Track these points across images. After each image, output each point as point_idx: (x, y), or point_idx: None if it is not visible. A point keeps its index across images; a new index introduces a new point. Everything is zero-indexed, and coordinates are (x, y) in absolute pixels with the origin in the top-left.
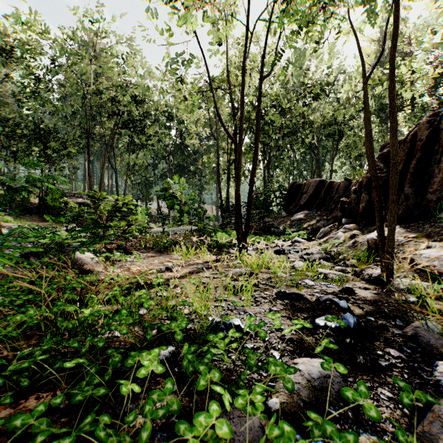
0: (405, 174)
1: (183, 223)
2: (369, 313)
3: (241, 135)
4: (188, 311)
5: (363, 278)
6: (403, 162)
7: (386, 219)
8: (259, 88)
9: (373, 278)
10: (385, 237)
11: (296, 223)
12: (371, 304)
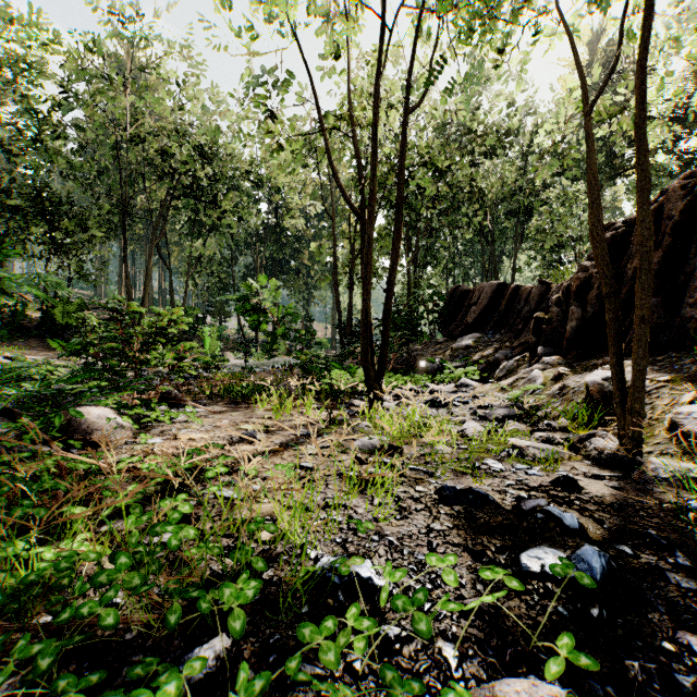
0: None
1: (279, 351)
2: (616, 534)
3: (373, 205)
4: (271, 534)
5: (586, 455)
6: None
7: None
8: (403, 127)
9: (606, 456)
10: None
11: (461, 353)
12: (614, 512)
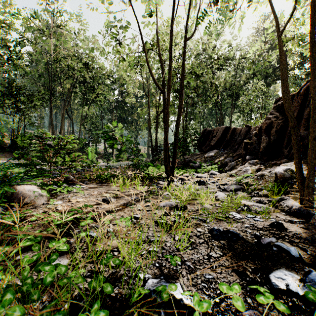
0: (298, 120)
1: (123, 159)
2: None
3: (170, 84)
4: None
5: (282, 209)
6: (297, 110)
7: (284, 156)
8: (184, 47)
9: (294, 210)
10: (291, 171)
11: (209, 159)
12: (309, 243)
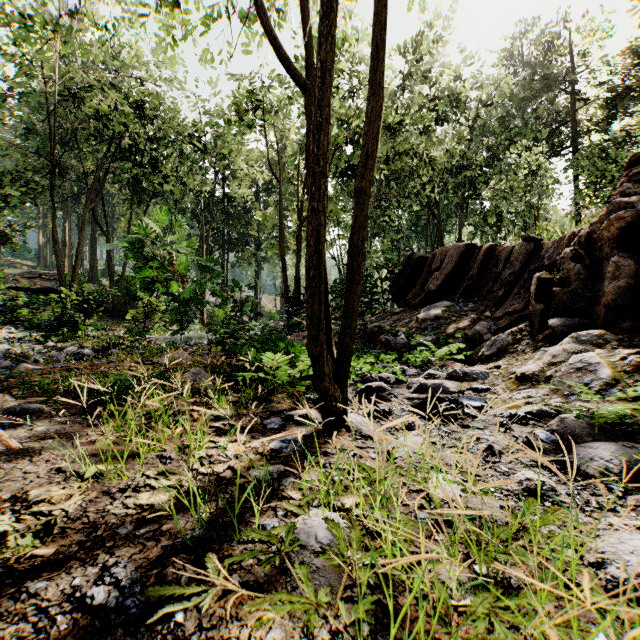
0: None
1: None
2: None
3: None
4: None
5: None
6: None
7: None
8: None
9: None
10: None
11: (430, 324)
12: None
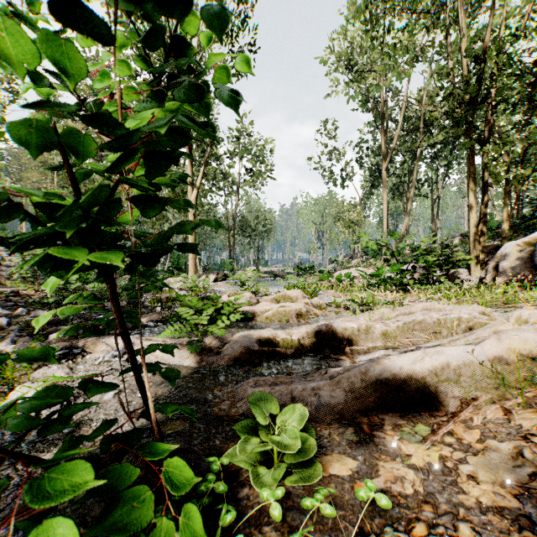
0: None
1: None
2: None
3: None
4: None
5: None
6: None
7: None
8: None
9: None
10: None
11: None
12: None
